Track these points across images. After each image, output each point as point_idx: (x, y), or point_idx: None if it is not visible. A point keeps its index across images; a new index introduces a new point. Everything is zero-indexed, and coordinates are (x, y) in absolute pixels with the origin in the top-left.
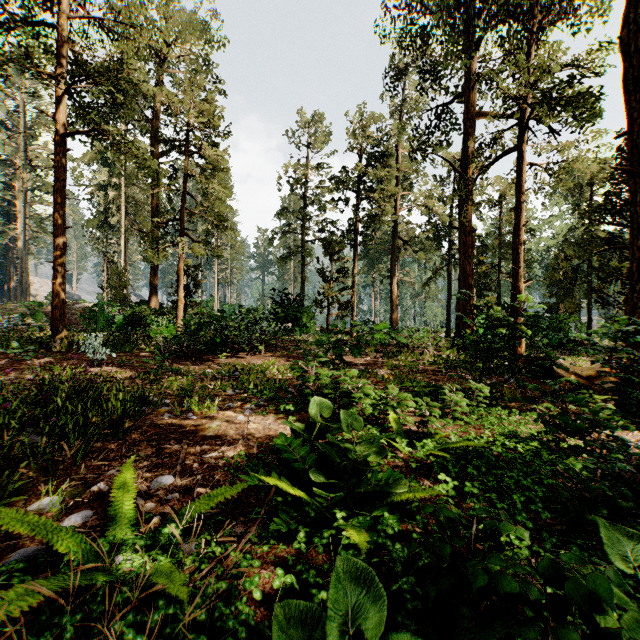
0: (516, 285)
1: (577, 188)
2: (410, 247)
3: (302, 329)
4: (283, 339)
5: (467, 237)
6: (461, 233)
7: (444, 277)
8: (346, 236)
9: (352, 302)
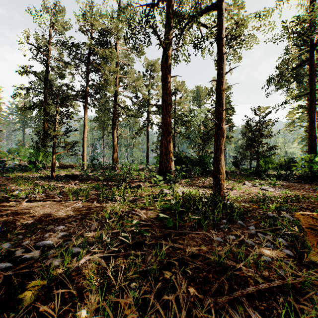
0: (221, 126)
1: (210, 90)
2: (125, 112)
3: (35, 166)
4: (8, 176)
5: (168, 97)
6: (163, 94)
7: (144, 134)
8: (77, 93)
9: (77, 142)
